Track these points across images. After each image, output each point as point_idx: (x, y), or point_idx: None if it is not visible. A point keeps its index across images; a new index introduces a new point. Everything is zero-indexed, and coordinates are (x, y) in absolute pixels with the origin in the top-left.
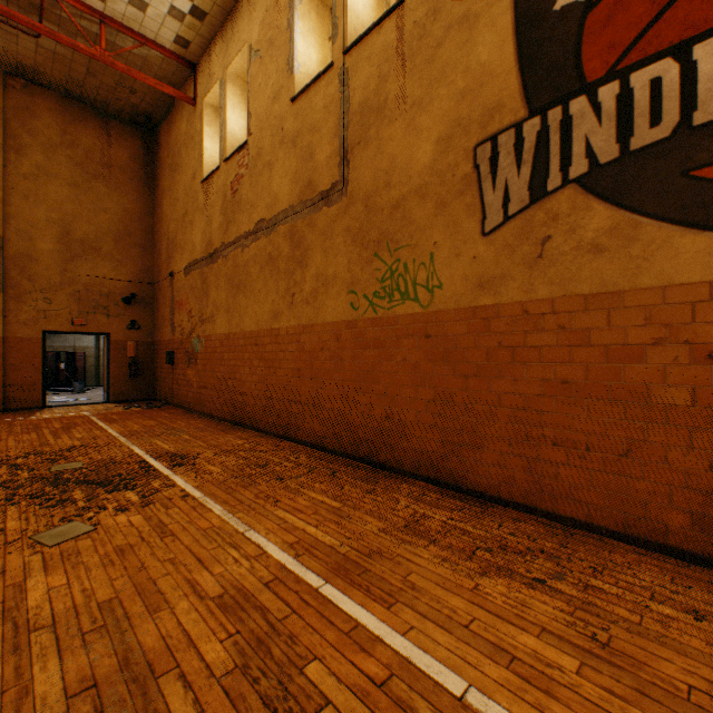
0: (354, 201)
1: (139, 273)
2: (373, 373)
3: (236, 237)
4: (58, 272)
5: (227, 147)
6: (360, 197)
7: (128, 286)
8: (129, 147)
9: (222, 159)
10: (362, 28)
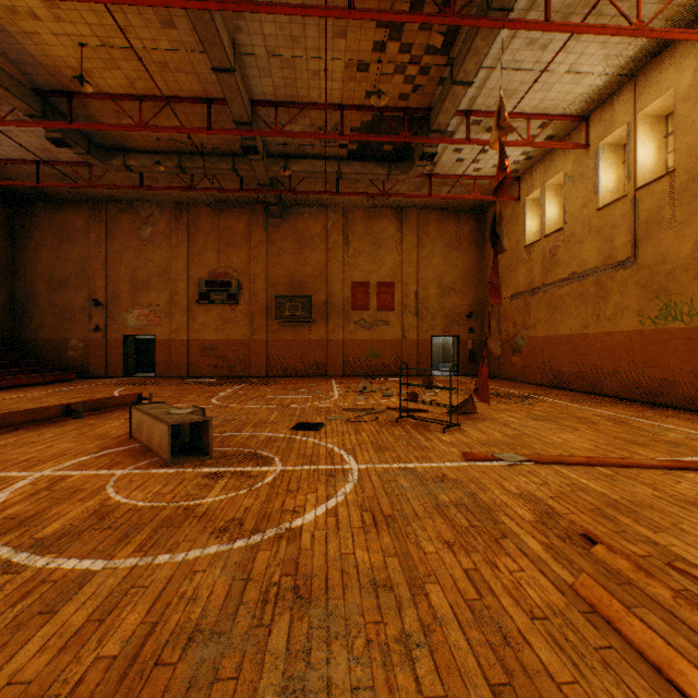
0: (641, 268)
1: (473, 299)
2: (653, 358)
3: (553, 281)
4: (436, 304)
5: (545, 228)
6: (645, 266)
7: (468, 308)
8: (468, 226)
9: (541, 235)
10: (646, 171)
